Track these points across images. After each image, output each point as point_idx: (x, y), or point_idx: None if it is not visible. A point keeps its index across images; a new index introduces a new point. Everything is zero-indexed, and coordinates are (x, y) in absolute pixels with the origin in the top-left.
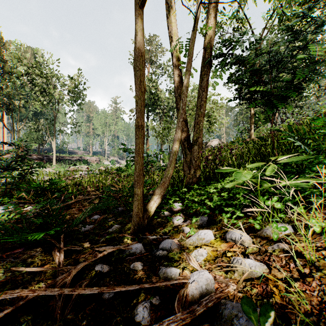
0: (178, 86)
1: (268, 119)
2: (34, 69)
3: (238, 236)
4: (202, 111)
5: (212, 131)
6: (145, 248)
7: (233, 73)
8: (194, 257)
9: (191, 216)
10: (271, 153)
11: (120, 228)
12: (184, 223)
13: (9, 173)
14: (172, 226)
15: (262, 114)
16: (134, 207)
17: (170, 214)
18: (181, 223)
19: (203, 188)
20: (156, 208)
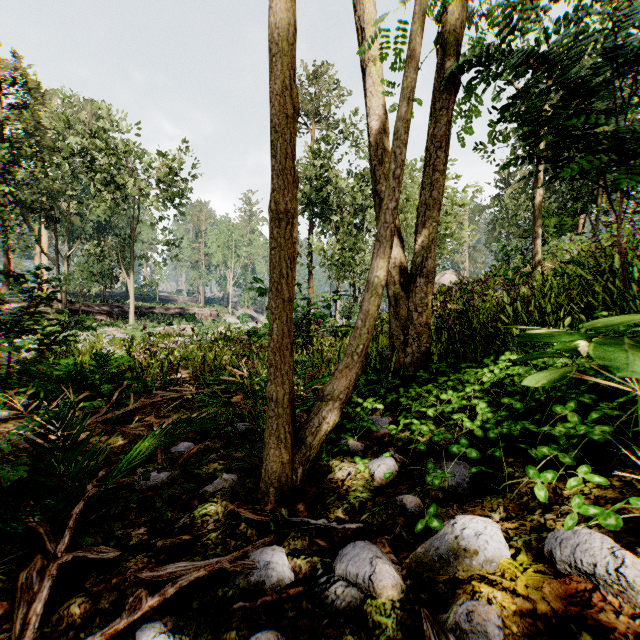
0: (378, 141)
1: (566, 226)
2: (94, 140)
3: (603, 560)
4: (437, 196)
5: (442, 255)
6: (294, 564)
7: (518, 92)
8: (458, 638)
9: (419, 459)
10: (614, 293)
11: (236, 485)
12: (403, 481)
13: (9, 341)
14: (370, 486)
15: (552, 216)
16: (267, 435)
17: (362, 446)
18: (393, 479)
19: (442, 379)
20: (326, 435)
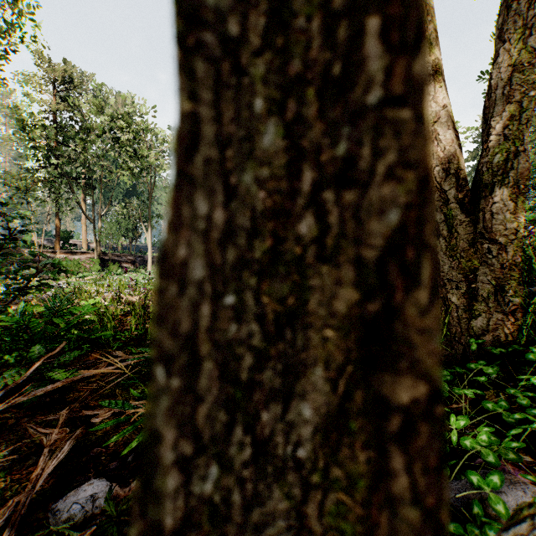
0: None
1: None
2: (120, 120)
3: None
4: None
5: None
6: None
7: None
8: None
9: None
10: None
11: None
12: None
13: None
14: None
15: None
16: None
17: None
18: None
19: None
20: None
